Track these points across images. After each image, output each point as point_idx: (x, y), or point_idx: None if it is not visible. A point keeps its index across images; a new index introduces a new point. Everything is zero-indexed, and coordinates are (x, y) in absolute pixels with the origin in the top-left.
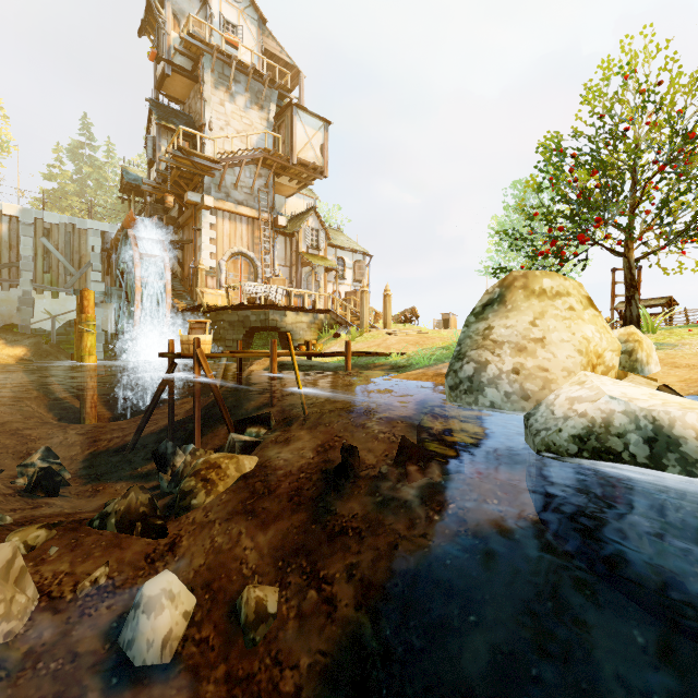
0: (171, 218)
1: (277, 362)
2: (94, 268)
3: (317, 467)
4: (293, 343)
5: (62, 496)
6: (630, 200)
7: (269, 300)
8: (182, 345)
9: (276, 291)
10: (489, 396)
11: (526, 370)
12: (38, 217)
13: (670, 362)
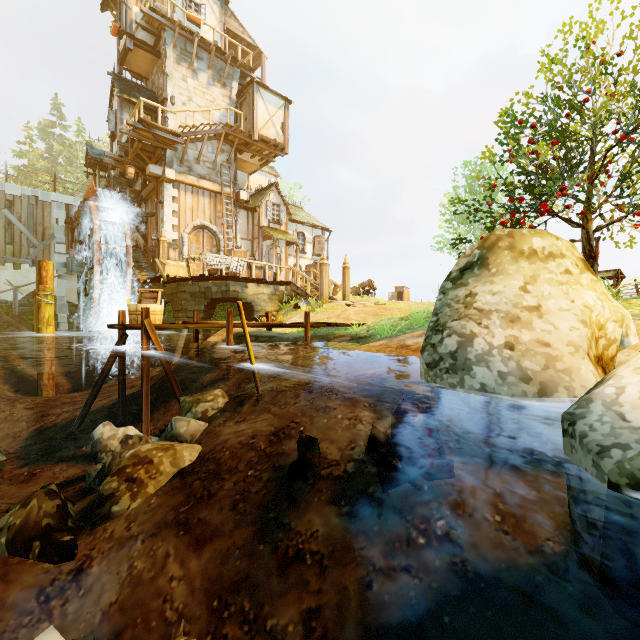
0: (135, 192)
1: (236, 333)
2: (58, 240)
3: (269, 462)
4: (255, 313)
5: None
6: (589, 171)
7: (231, 272)
8: (130, 315)
9: (237, 263)
10: (478, 377)
11: (522, 344)
12: None
13: None
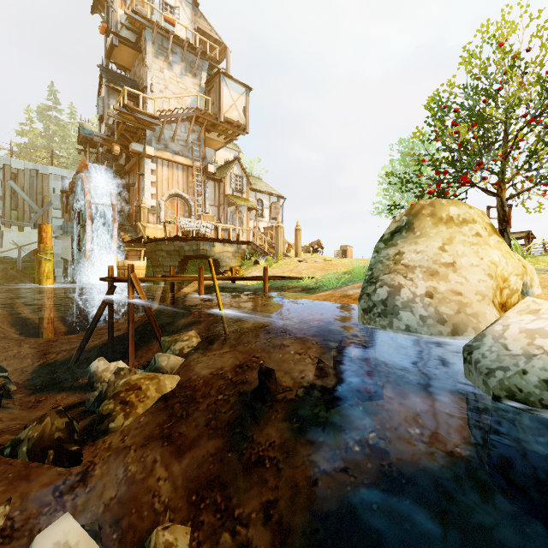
0: (119, 165)
1: (205, 285)
2: (55, 207)
3: (235, 388)
4: (221, 268)
5: (5, 408)
6: (503, 148)
7: (201, 233)
8: (118, 270)
9: (206, 226)
10: (404, 319)
11: (439, 293)
12: (6, 163)
13: (547, 285)
